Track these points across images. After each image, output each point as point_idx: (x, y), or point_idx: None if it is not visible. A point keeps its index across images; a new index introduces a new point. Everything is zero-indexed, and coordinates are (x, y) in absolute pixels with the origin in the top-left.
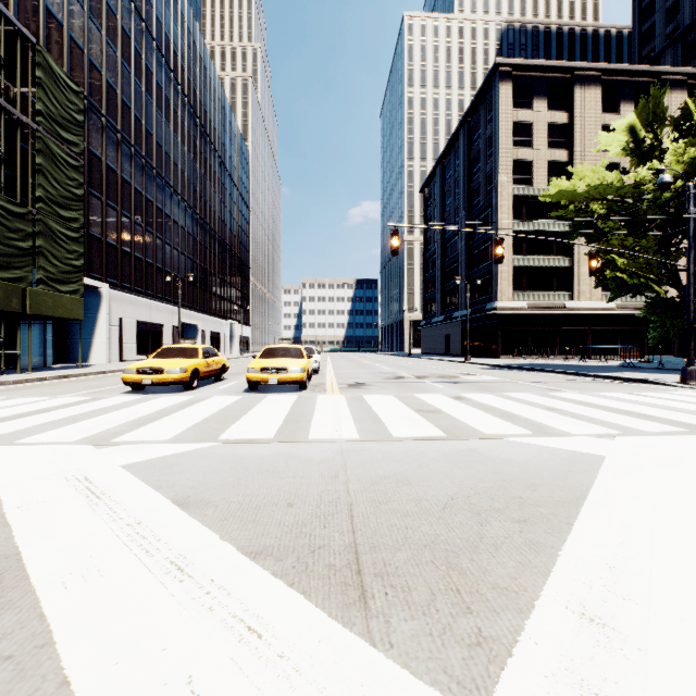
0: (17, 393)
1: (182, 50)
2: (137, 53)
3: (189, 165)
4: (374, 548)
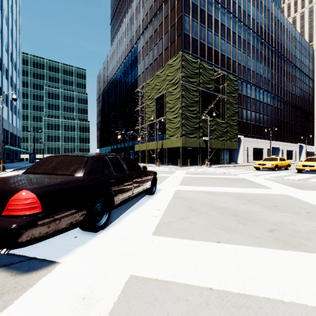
0: (228, 168)
1: (271, 29)
2: (252, 47)
3: (275, 77)
4: (303, 187)
